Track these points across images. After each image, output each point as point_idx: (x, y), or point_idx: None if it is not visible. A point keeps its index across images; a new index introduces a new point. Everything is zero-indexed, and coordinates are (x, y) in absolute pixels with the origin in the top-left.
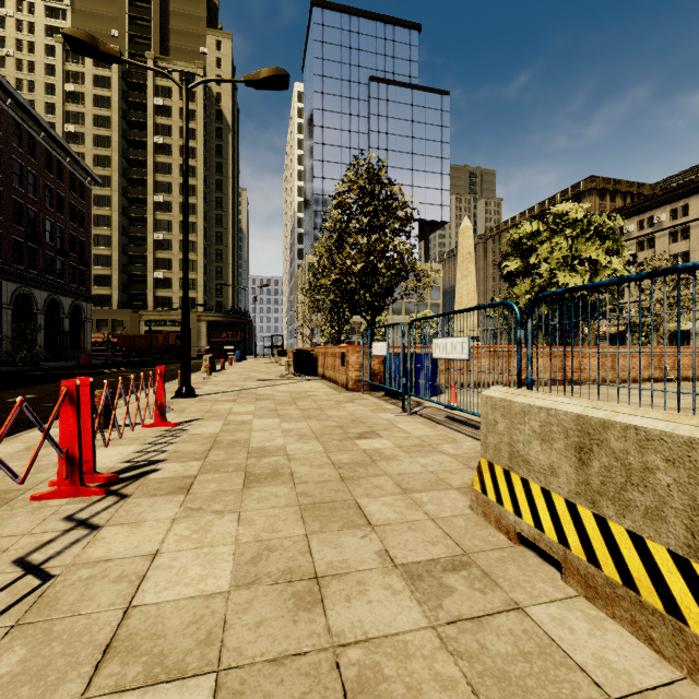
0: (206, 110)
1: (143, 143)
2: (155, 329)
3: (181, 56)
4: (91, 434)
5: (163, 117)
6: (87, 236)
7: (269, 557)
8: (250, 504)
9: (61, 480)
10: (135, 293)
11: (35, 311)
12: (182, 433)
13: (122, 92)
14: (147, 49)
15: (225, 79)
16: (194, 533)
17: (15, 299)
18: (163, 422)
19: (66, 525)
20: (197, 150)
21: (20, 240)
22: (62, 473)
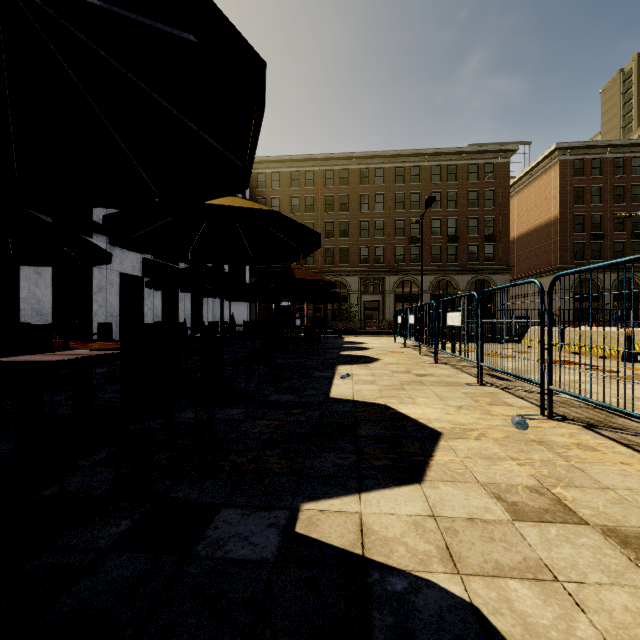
0: None
1: None
2: None
3: None
4: None
5: None
6: None
7: None
8: None
9: None
10: None
11: None
12: None
13: None
14: None
15: None
16: None
17: None
18: None
19: None
20: None
21: None
22: None
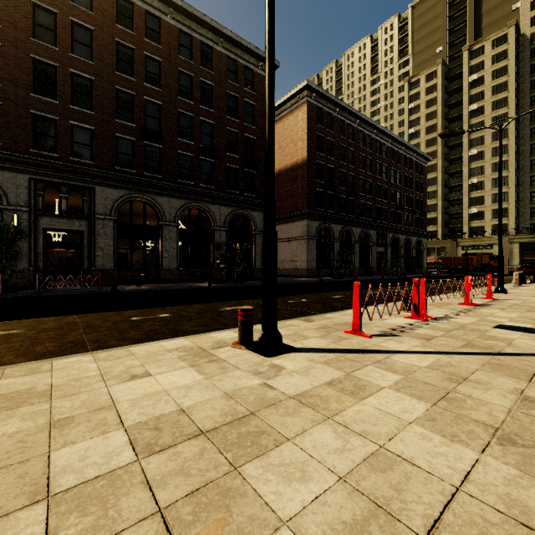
0: (519, 57)
1: (459, 116)
2: (469, 252)
3: (492, 27)
4: (471, 291)
5: (476, 88)
6: (424, 197)
7: (527, 317)
8: (526, 313)
9: (465, 301)
10: (454, 227)
11: (399, 247)
12: (500, 301)
13: (444, 88)
14: (463, 44)
15: (527, 112)
16: (506, 313)
17: (391, 241)
18: (490, 297)
19: (470, 308)
20: (508, 98)
21: (393, 210)
22: (465, 299)
